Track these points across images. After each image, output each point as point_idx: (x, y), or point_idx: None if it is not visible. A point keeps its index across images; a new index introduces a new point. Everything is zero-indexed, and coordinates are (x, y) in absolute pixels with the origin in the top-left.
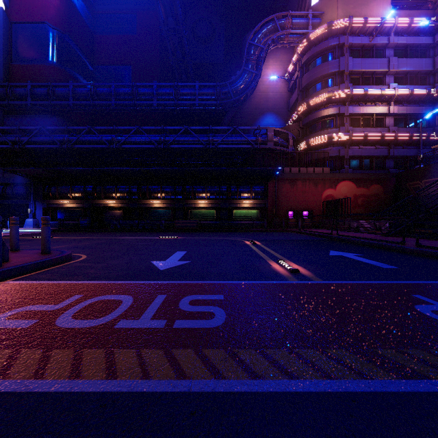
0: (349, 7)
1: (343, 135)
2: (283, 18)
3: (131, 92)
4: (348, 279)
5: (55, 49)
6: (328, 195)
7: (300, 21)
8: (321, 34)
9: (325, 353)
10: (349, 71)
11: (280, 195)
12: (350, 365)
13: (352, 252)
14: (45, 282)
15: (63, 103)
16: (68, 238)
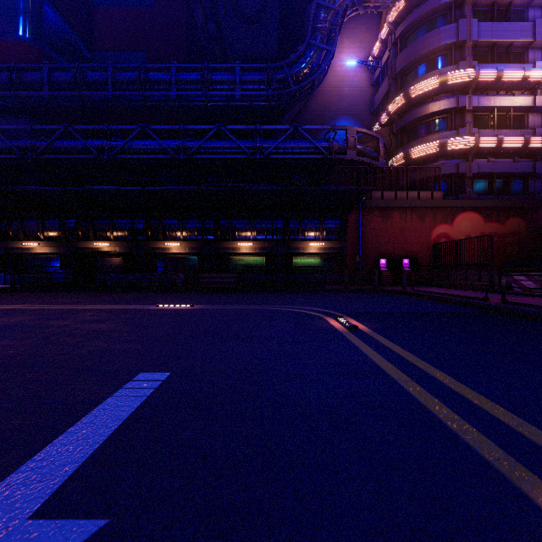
0: None
1: (465, 141)
2: None
3: (138, 77)
4: None
5: (27, 18)
6: (440, 234)
7: None
8: None
9: None
10: (473, 42)
11: (367, 234)
12: None
13: None
14: None
15: (35, 95)
16: None
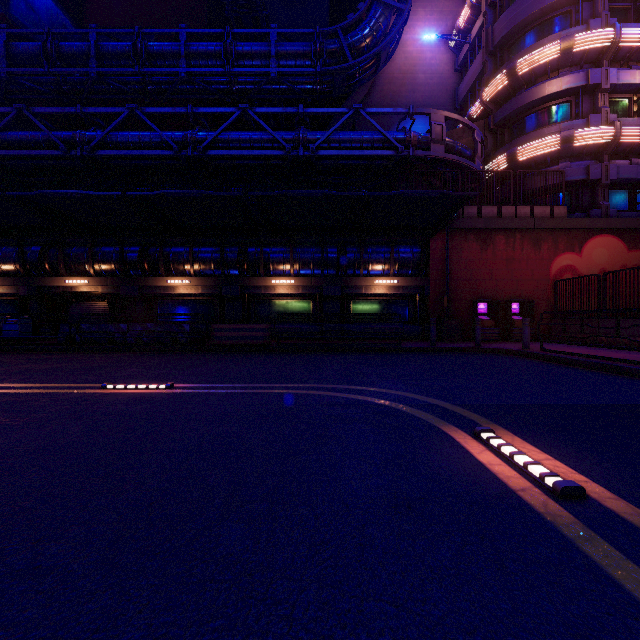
0: None
1: (600, 132)
2: None
3: (132, 47)
4: None
5: None
6: (563, 267)
7: None
8: None
9: None
10: None
11: (458, 267)
12: None
13: None
14: None
15: None
16: None
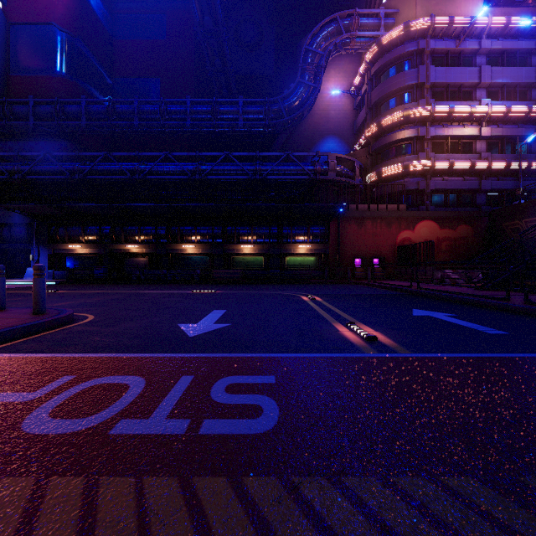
0: (430, 4)
1: (424, 164)
2: (348, 18)
3: (159, 109)
4: (446, 351)
5: (64, 57)
6: (404, 238)
7: (369, 21)
8: (396, 37)
9: (441, 485)
10: (430, 83)
11: (345, 238)
12: (489, 513)
13: (442, 311)
14: (27, 356)
15: (74, 124)
16: (77, 292)
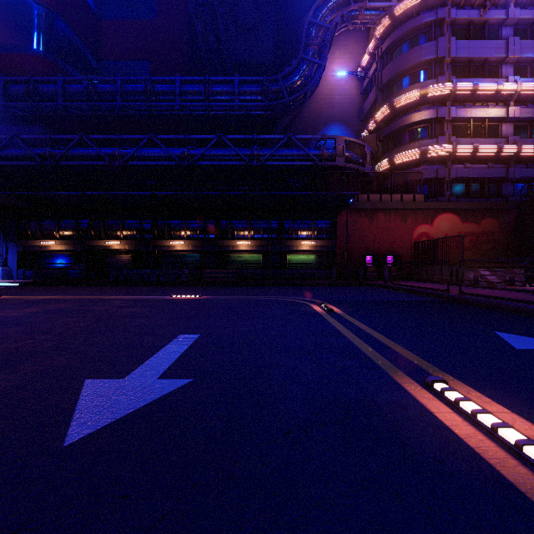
0: None
1: (444, 148)
2: None
3: (144, 89)
4: None
5: (41, 33)
6: (421, 233)
7: None
8: (411, 7)
9: None
10: (451, 58)
11: (354, 233)
12: None
13: None
14: None
15: (50, 105)
16: (23, 298)
